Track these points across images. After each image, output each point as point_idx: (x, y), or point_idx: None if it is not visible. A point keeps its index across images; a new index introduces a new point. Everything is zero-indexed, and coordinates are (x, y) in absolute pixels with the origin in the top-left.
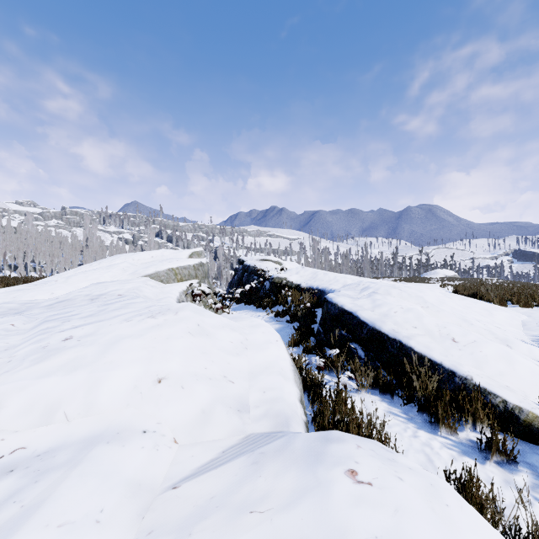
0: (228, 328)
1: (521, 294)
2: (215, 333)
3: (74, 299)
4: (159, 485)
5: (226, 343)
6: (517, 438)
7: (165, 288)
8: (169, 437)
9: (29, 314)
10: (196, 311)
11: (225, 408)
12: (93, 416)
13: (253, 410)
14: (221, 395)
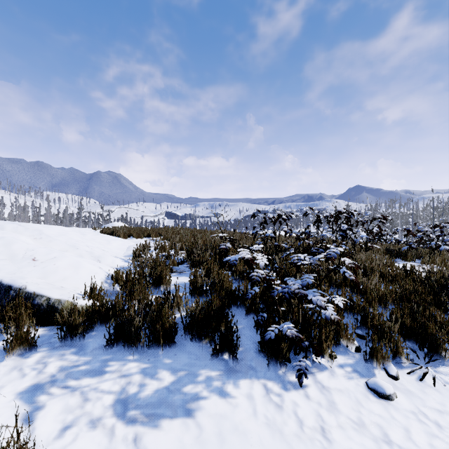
0: None
1: (138, 230)
2: None
3: None
4: None
5: None
6: (57, 326)
7: None
8: None
9: None
10: None
11: None
12: None
13: None
14: None
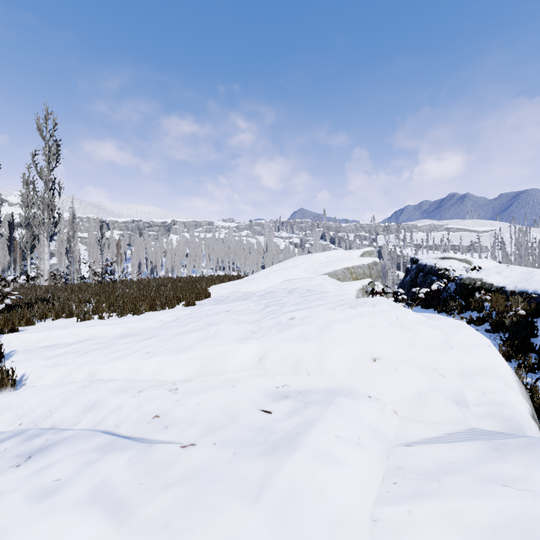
0: (427, 325)
1: None
2: (414, 328)
3: (276, 291)
4: (392, 440)
5: (427, 339)
6: None
7: (343, 285)
8: (390, 407)
9: (252, 300)
10: (391, 305)
11: (442, 397)
12: (325, 376)
13: (472, 407)
14: (434, 384)
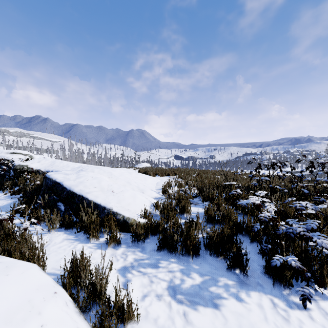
0: None
1: (161, 171)
2: None
3: None
4: None
5: None
6: (128, 233)
7: None
8: None
9: None
10: None
11: None
12: None
13: None
14: None
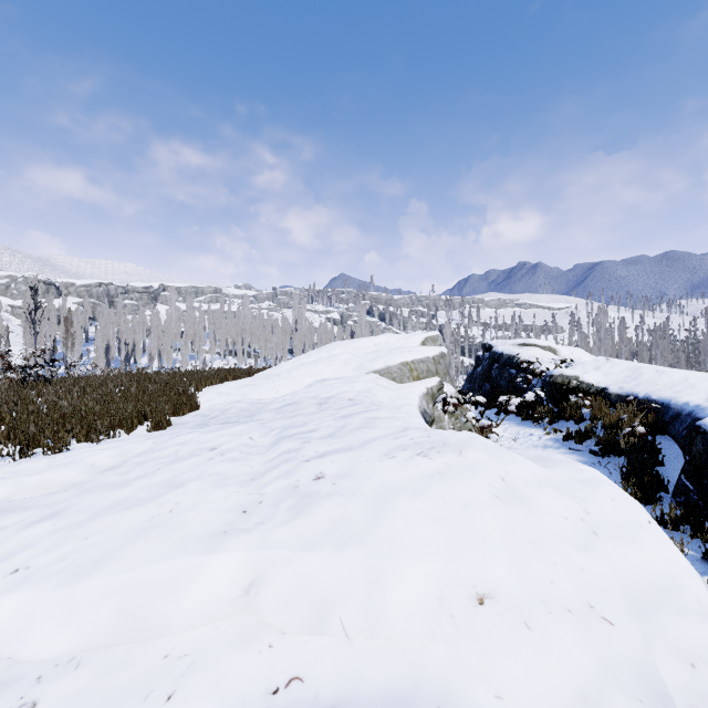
0: (549, 487)
1: None
2: (533, 498)
3: (301, 402)
4: None
5: (557, 519)
6: None
7: (400, 390)
8: None
9: (261, 420)
10: (489, 450)
11: (631, 703)
12: (381, 640)
13: None
14: (606, 660)
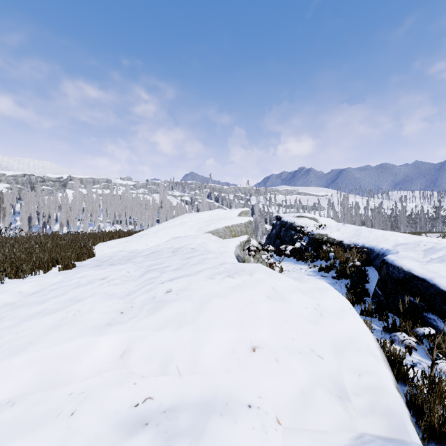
0: (299, 292)
1: None
2: (289, 298)
3: (162, 250)
4: None
5: (301, 308)
6: None
7: (224, 243)
8: (272, 415)
9: (136, 262)
10: (267, 273)
11: (325, 393)
12: (199, 375)
13: (353, 398)
14: (316, 374)
